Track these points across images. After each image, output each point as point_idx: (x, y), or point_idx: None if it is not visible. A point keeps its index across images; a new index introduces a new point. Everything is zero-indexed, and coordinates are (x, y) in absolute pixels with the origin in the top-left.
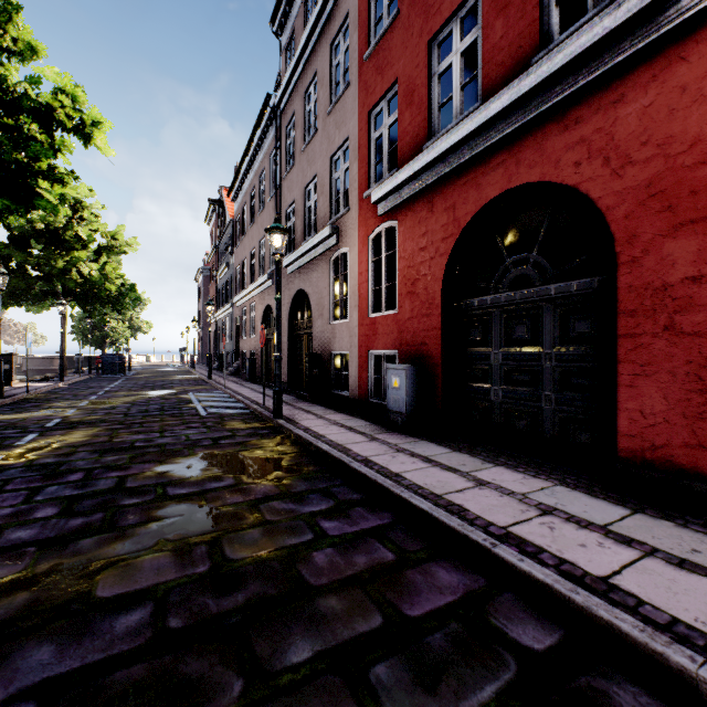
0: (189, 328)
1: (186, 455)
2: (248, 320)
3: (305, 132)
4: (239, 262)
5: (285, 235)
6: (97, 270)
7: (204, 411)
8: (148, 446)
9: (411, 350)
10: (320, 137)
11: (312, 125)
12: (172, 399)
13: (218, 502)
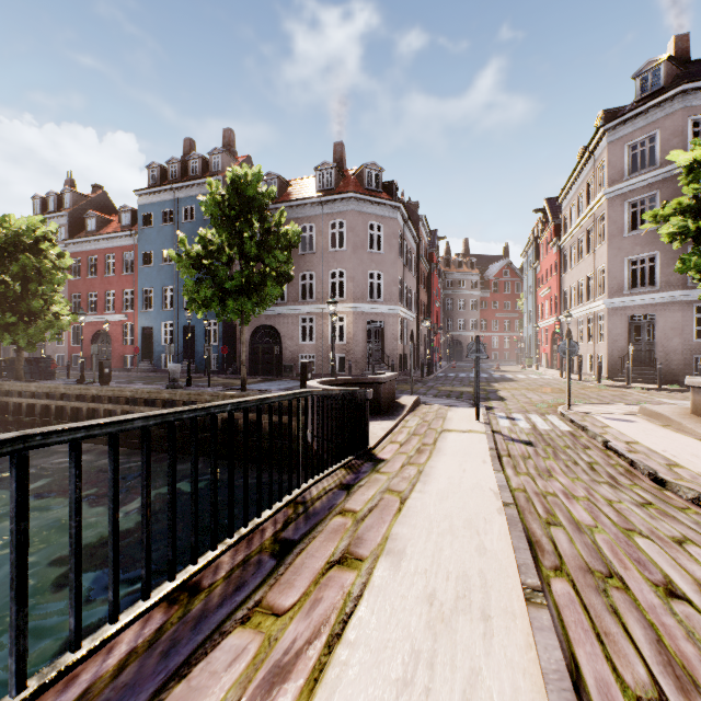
0: None
1: None
2: None
3: None
4: None
5: None
6: None
7: None
8: None
9: (84, 354)
10: None
11: None
12: None
13: None
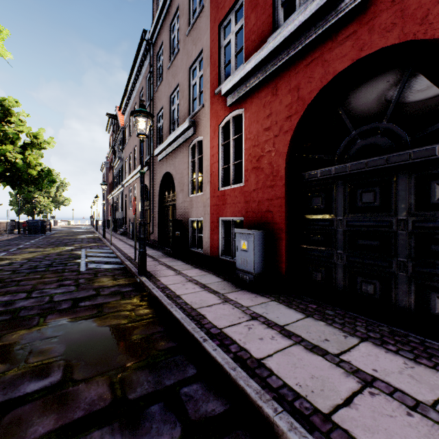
0: (95, 202)
1: (32, 326)
2: (132, 196)
3: (170, 54)
4: (126, 156)
5: (148, 119)
6: (21, 159)
7: (85, 267)
8: (1, 313)
9: (256, 217)
10: (181, 54)
11: (175, 48)
12: (66, 255)
13: (11, 435)
